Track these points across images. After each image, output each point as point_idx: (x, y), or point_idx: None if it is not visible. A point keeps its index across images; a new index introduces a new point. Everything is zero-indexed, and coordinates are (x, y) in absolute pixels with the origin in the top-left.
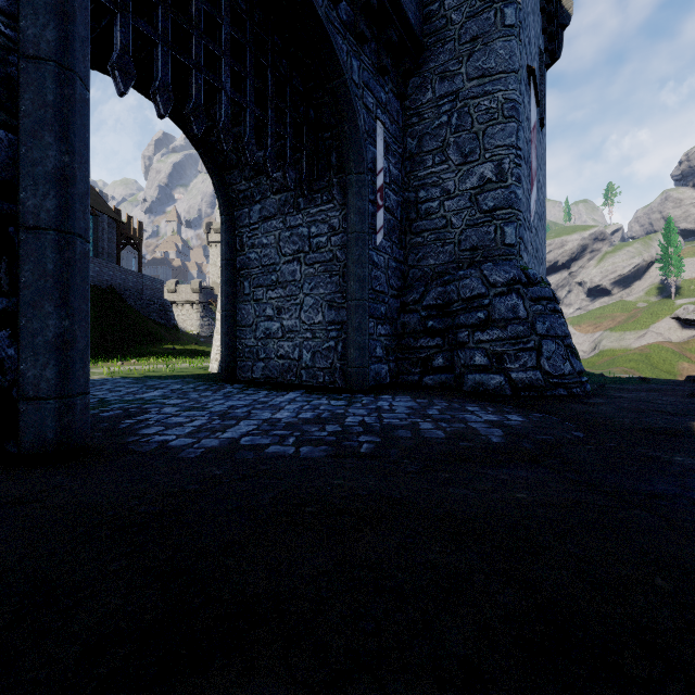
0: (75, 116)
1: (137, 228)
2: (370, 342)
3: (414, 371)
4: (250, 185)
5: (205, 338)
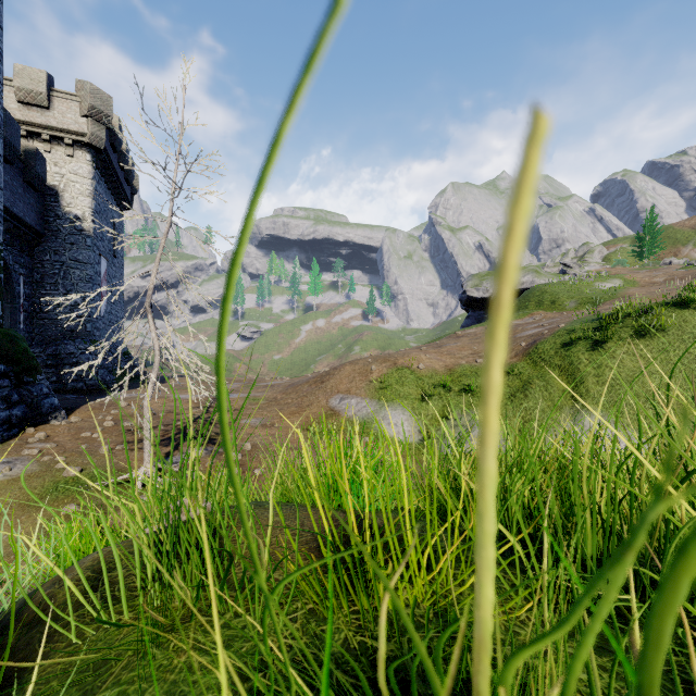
0: None
1: None
2: None
3: None
4: None
5: None
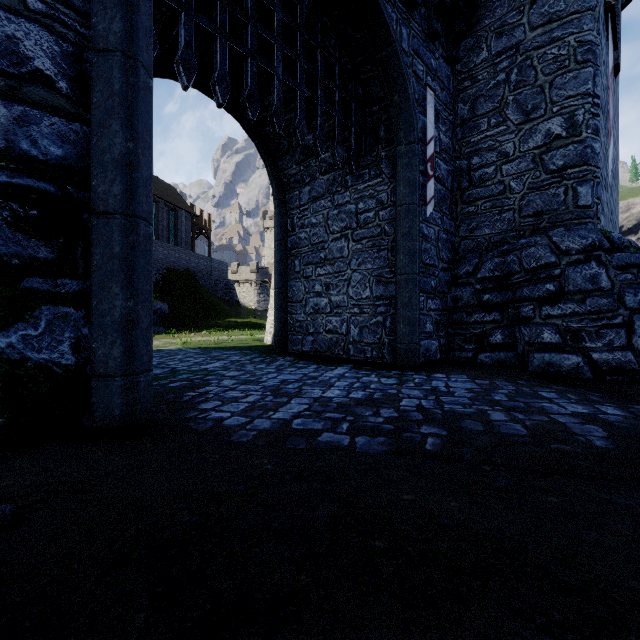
0: (139, 103)
1: (207, 220)
2: (420, 317)
3: (467, 348)
4: (300, 168)
5: (261, 312)
